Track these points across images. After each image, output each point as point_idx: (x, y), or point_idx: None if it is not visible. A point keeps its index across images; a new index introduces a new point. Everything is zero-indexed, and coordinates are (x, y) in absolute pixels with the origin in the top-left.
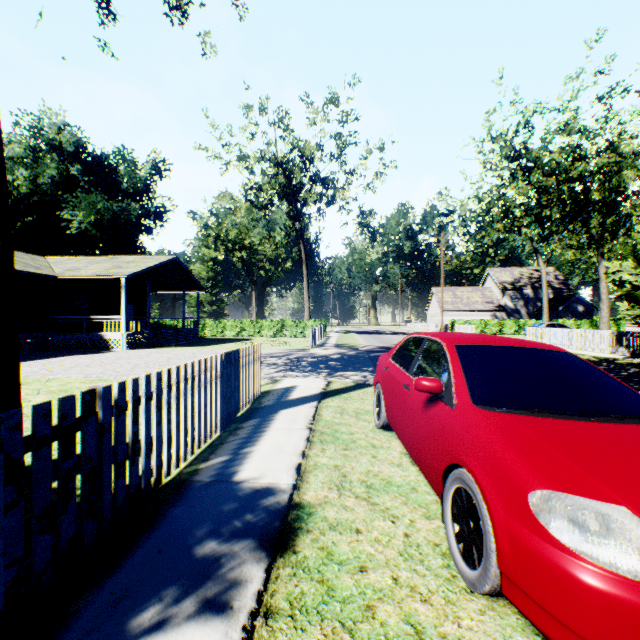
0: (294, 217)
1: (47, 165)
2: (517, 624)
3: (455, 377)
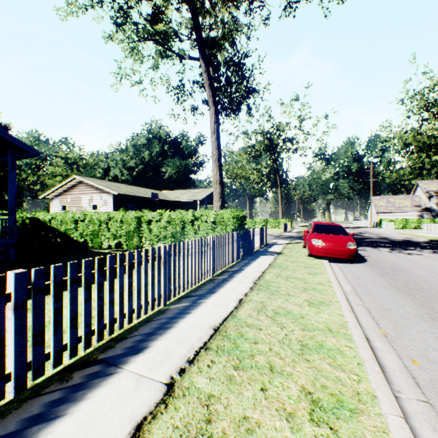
0: (273, 160)
1: (154, 146)
2: (311, 257)
3: (311, 229)
